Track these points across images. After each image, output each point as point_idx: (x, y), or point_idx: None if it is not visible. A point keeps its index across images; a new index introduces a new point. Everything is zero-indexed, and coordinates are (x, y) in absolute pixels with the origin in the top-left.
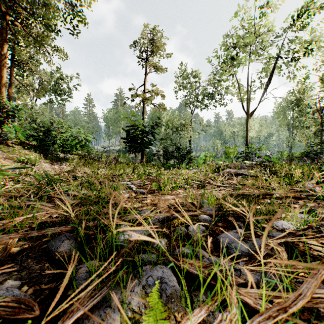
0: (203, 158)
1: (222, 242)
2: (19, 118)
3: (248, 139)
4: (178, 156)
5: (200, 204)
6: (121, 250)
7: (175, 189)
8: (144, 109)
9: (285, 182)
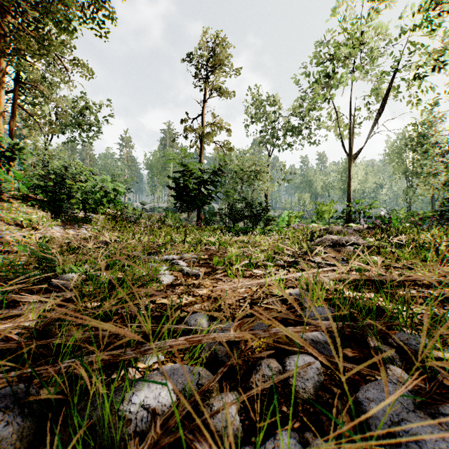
0: (286, 219)
1: (375, 417)
2: (21, 161)
3: (351, 192)
4: (251, 215)
5: (296, 299)
6: (131, 440)
7: (249, 267)
8: (201, 150)
9: (435, 258)
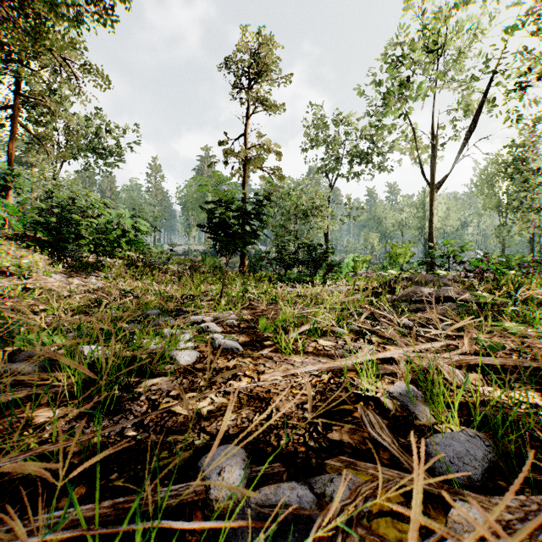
0: (351, 264)
1: None
2: (17, 191)
3: (433, 231)
4: (309, 260)
5: (403, 406)
6: None
7: (312, 336)
8: (245, 178)
9: None
